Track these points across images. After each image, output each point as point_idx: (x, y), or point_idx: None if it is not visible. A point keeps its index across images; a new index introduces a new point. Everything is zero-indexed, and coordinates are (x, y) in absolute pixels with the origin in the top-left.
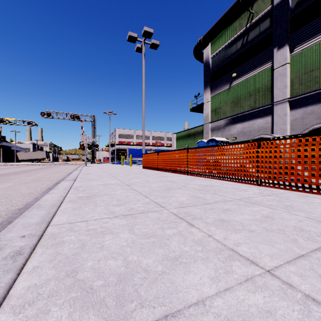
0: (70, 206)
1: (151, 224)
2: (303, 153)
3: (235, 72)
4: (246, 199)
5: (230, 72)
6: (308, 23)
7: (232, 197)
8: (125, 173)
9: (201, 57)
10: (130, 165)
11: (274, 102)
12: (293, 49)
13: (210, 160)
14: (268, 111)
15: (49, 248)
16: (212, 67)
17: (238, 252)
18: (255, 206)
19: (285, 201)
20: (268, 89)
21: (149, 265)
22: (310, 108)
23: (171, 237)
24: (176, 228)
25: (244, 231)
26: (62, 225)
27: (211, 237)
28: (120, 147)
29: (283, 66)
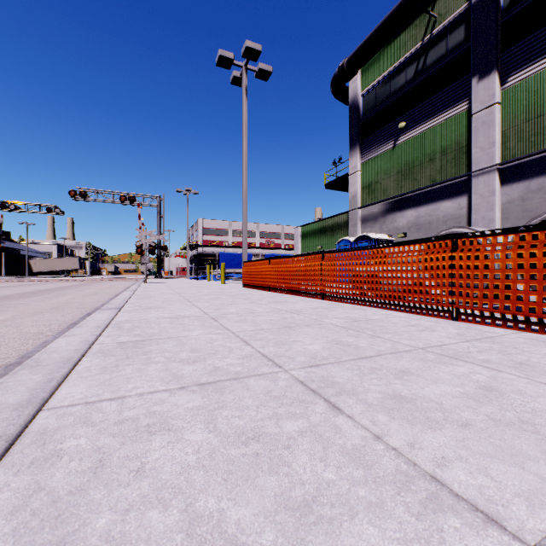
0: (97, 364)
1: (252, 406)
2: (542, 260)
3: (404, 121)
4: (437, 348)
5: (395, 120)
6: (533, 32)
7: (409, 343)
8: (211, 295)
9: (345, 96)
10: (222, 281)
11: (472, 172)
12: (507, 78)
13: (363, 273)
14: (462, 187)
15: (23, 472)
16: (364, 113)
17: (448, 486)
18: (458, 364)
19: (513, 352)
20: (461, 148)
21: (244, 527)
22: (537, 182)
23: (294, 442)
24: (304, 418)
25: (449, 425)
26: (70, 410)
27: (381, 441)
28: (204, 251)
29: (488, 108)
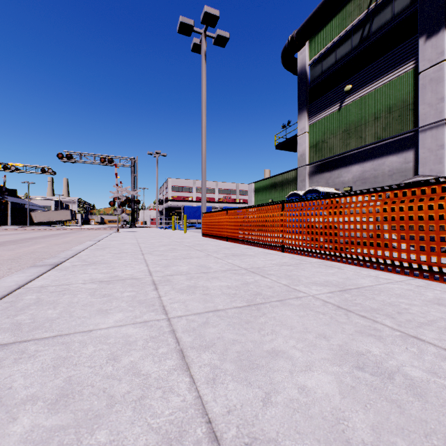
0: None
1: None
2: None
3: (349, 84)
4: None
5: (341, 84)
6: None
7: None
8: (168, 246)
9: (294, 66)
10: (184, 230)
11: (419, 127)
12: None
13: (333, 224)
14: (408, 143)
15: None
16: (311, 80)
17: None
18: None
19: None
20: (407, 106)
21: None
22: None
23: None
24: None
25: None
26: None
27: None
28: (171, 204)
29: (436, 65)
